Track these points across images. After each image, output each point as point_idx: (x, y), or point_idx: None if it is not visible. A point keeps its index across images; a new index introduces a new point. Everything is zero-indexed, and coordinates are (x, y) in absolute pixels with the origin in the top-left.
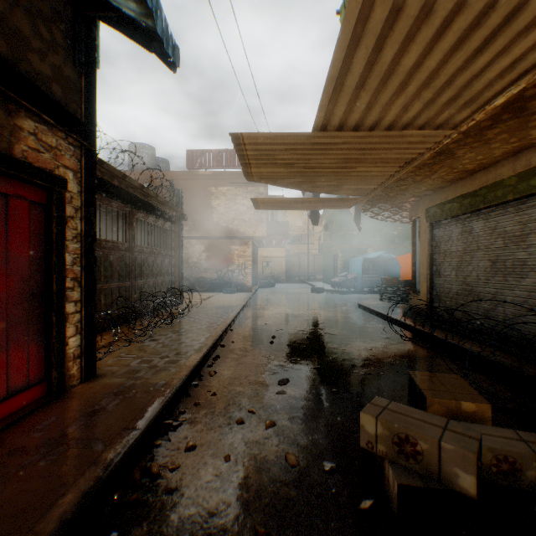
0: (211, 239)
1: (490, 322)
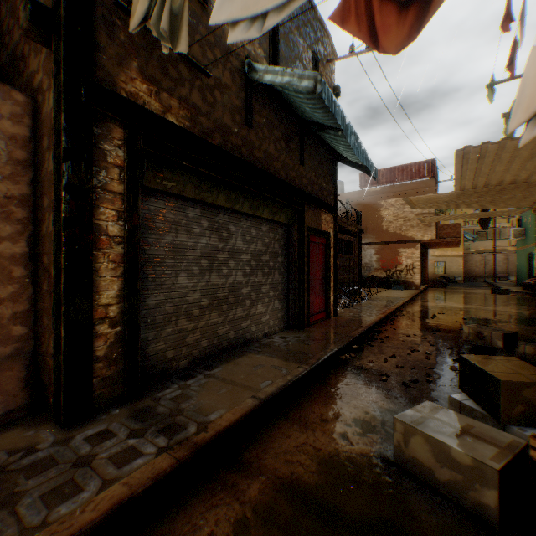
0: (380, 244)
1: None
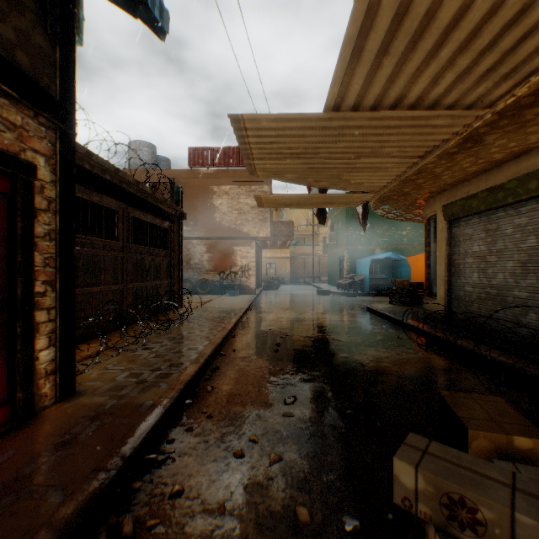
0: (213, 239)
1: (520, 330)
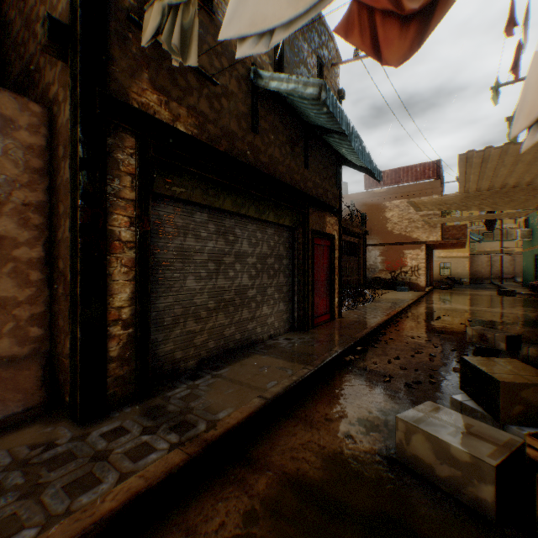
0: (385, 245)
1: None
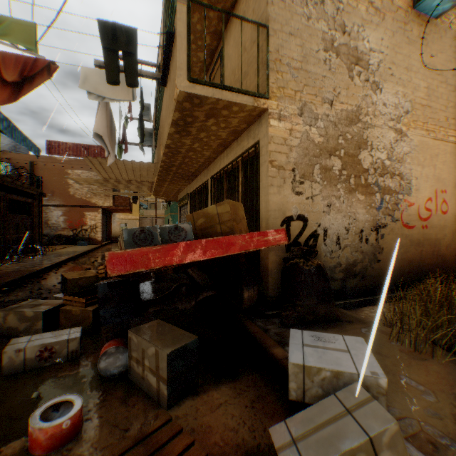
0: (68, 206)
1: None
